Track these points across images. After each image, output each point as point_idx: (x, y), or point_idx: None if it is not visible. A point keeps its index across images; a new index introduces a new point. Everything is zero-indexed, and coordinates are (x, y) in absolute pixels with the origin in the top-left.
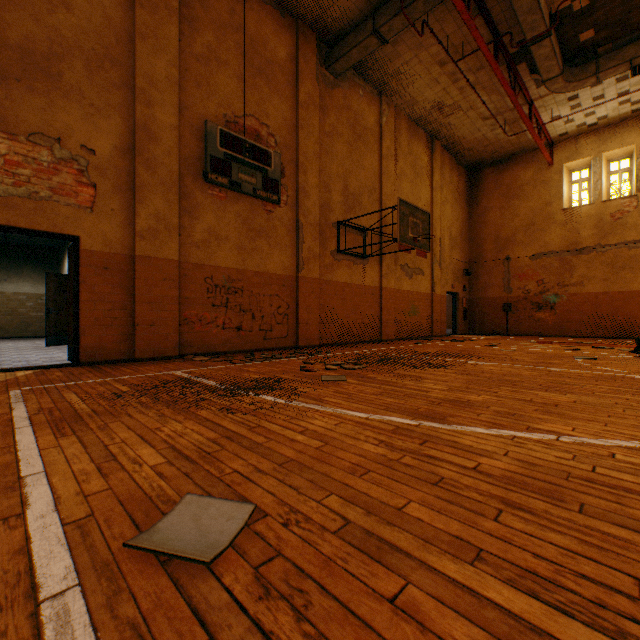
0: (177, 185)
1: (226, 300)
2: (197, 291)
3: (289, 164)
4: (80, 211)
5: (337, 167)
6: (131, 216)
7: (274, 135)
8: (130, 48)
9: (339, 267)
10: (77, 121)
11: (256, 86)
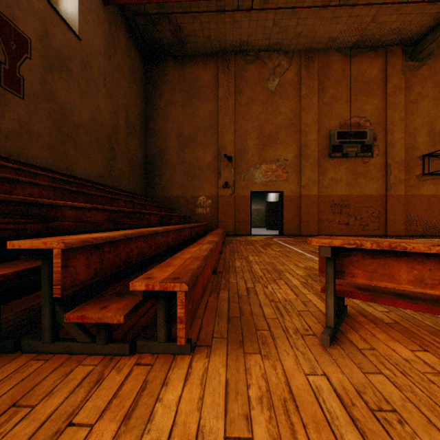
0: (316, 163)
1: (339, 210)
2: (325, 207)
3: (379, 132)
4: (283, 182)
5: (421, 119)
6: (299, 180)
7: (368, 120)
8: (298, 116)
9: (423, 185)
10: (282, 151)
11: (357, 100)
